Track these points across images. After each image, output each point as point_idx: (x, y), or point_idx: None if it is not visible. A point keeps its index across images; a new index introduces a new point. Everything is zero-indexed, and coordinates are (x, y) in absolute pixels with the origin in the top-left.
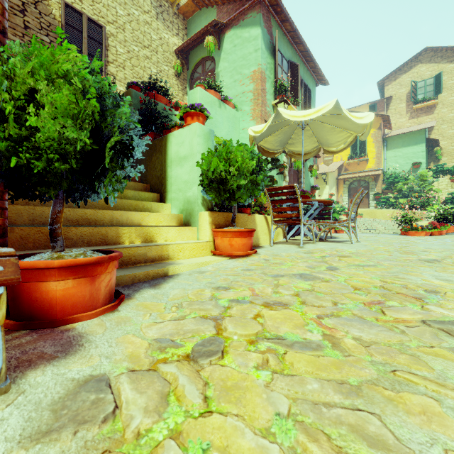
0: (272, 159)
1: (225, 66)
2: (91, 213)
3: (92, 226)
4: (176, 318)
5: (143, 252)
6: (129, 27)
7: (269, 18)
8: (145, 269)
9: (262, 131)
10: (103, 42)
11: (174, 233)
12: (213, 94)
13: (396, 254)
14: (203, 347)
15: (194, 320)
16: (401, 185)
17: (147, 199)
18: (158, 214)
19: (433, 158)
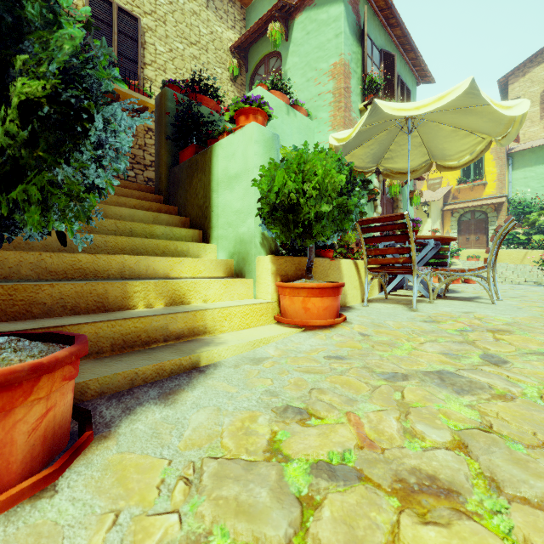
0: (361, 181)
1: (294, 61)
2: (89, 259)
3: (90, 280)
4: None
5: (162, 325)
6: (171, 18)
7: None
8: (159, 356)
9: (349, 137)
10: (139, 38)
11: (219, 288)
12: (279, 97)
13: None
14: None
15: None
16: (536, 216)
17: (185, 238)
18: (196, 260)
19: None
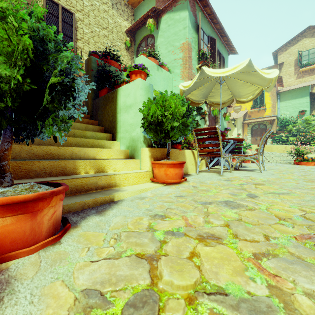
0: (197, 108)
1: (161, 41)
2: (55, 149)
3: (55, 160)
4: (112, 256)
5: (94, 181)
6: (92, 14)
7: (194, 4)
8: (95, 196)
9: (189, 86)
10: (74, 24)
11: (121, 164)
12: (153, 61)
13: (302, 182)
14: (134, 311)
15: (128, 261)
16: (291, 127)
17: (102, 138)
18: (109, 150)
19: (314, 107)
